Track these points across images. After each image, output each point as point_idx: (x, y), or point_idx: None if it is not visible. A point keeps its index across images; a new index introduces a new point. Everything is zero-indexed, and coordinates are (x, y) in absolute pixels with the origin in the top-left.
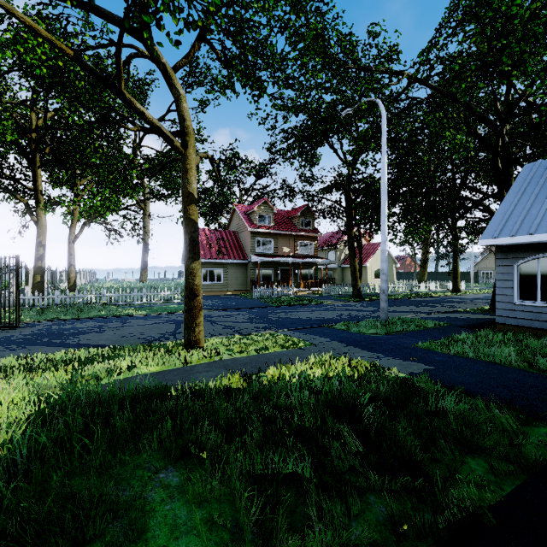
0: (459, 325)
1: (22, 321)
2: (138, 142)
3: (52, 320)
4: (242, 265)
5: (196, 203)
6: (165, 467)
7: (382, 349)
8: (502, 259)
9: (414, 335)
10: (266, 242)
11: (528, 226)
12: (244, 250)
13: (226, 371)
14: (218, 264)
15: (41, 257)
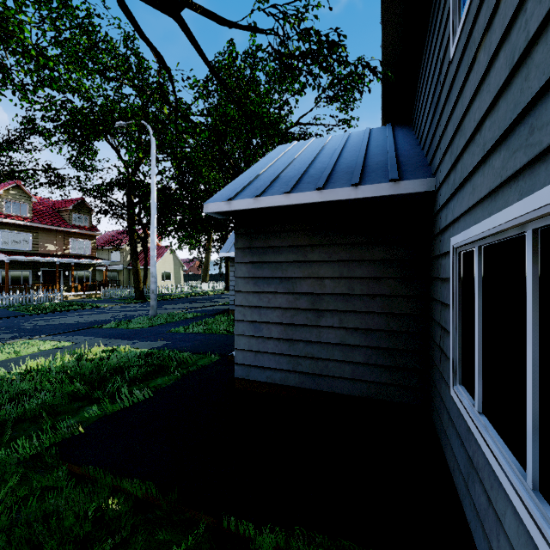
0: (211, 314)
1: None
2: None
3: None
4: None
5: None
6: None
7: (141, 337)
8: (232, 266)
9: (173, 324)
10: (19, 236)
11: None
12: None
13: None
14: None
15: None
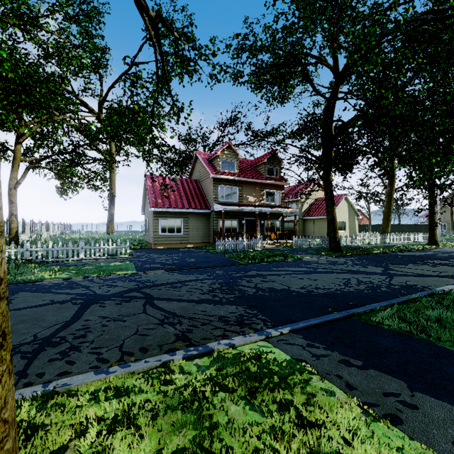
0: None
1: None
2: (104, 96)
3: None
4: (204, 215)
5: None
6: None
7: None
8: None
9: None
10: (230, 190)
11: None
12: (207, 199)
13: None
14: (177, 214)
15: None
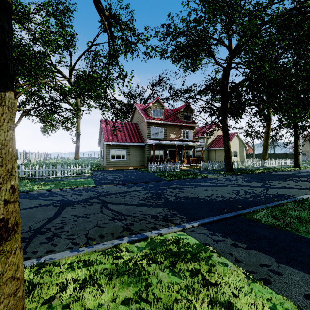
0: None
1: None
2: (72, 66)
3: None
4: (140, 147)
5: None
6: None
7: None
8: None
9: None
10: (158, 130)
11: None
12: (142, 136)
13: None
14: (123, 146)
15: None
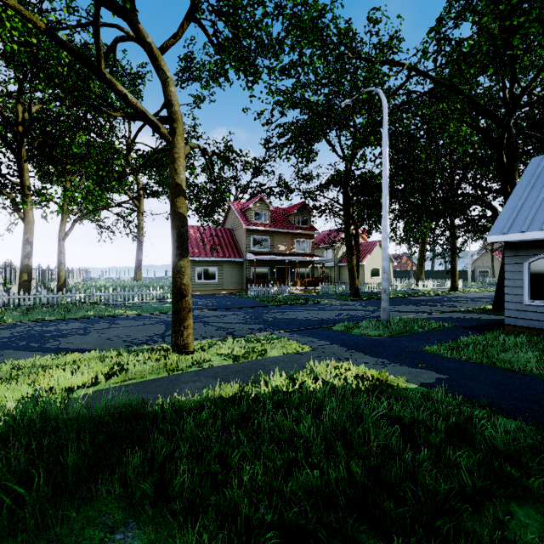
0: (464, 326)
1: (3, 322)
2: (132, 138)
3: (36, 321)
4: (237, 263)
5: (184, 195)
6: (125, 523)
7: (386, 354)
8: (511, 256)
9: (418, 337)
10: (262, 240)
11: (541, 222)
12: (240, 248)
13: (216, 381)
14: (213, 262)
15: (28, 255)
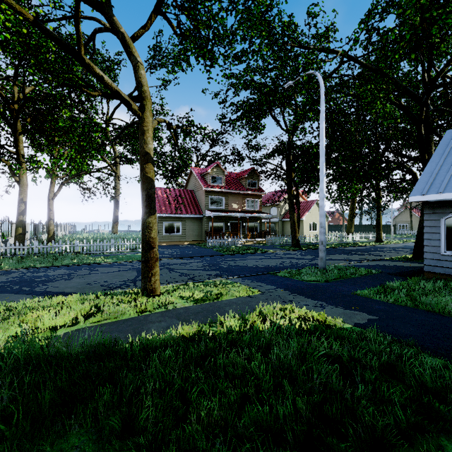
0: (389, 272)
1: (1, 269)
2: (110, 115)
3: (28, 268)
4: (198, 219)
5: (152, 162)
6: None
7: (324, 297)
8: (429, 214)
9: (351, 282)
10: (218, 199)
11: None
12: (200, 206)
13: (178, 321)
14: (177, 218)
15: (22, 212)
